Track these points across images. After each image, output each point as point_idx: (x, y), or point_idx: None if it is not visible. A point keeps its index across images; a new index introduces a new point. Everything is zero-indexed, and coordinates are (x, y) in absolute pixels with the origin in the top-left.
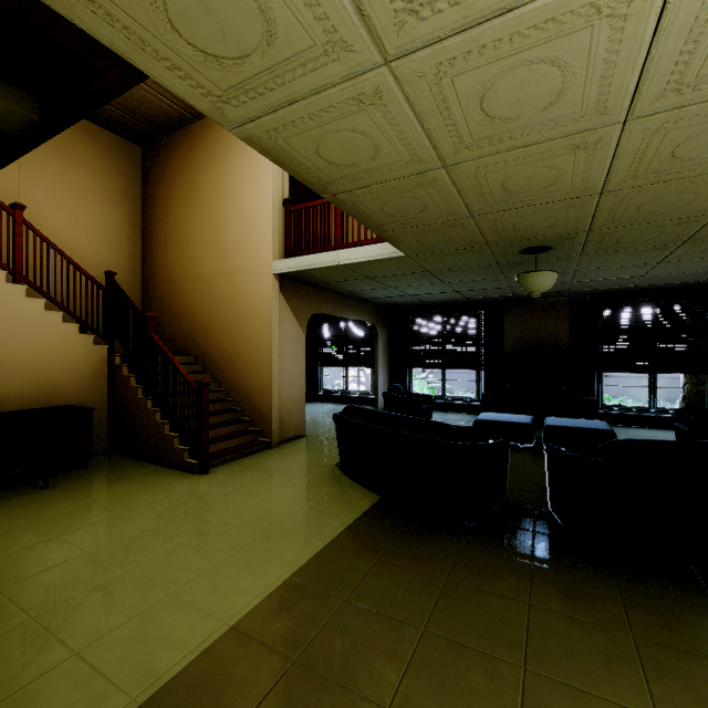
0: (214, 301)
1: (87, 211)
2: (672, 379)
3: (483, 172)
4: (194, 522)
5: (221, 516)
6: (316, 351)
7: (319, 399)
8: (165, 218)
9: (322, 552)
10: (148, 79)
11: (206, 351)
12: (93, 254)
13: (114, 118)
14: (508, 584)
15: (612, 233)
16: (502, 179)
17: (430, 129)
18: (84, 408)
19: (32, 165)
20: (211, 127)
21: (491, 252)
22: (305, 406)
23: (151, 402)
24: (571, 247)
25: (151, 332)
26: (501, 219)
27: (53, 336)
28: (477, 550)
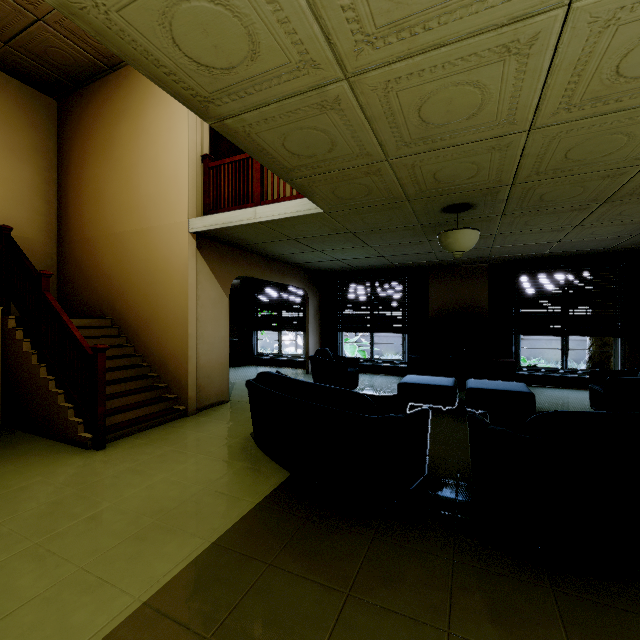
0: (129, 261)
1: None
2: (577, 342)
3: (395, 89)
4: (56, 517)
5: (95, 506)
6: (251, 315)
7: (253, 363)
8: (80, 175)
9: (201, 557)
10: (49, 17)
11: (122, 314)
12: None
13: (20, 65)
14: (423, 599)
15: (535, 189)
16: (418, 103)
17: (318, 3)
18: None
19: None
20: (127, 79)
21: (413, 210)
22: (239, 370)
23: (45, 369)
24: (493, 205)
25: (45, 292)
26: (420, 165)
27: None
28: (390, 545)
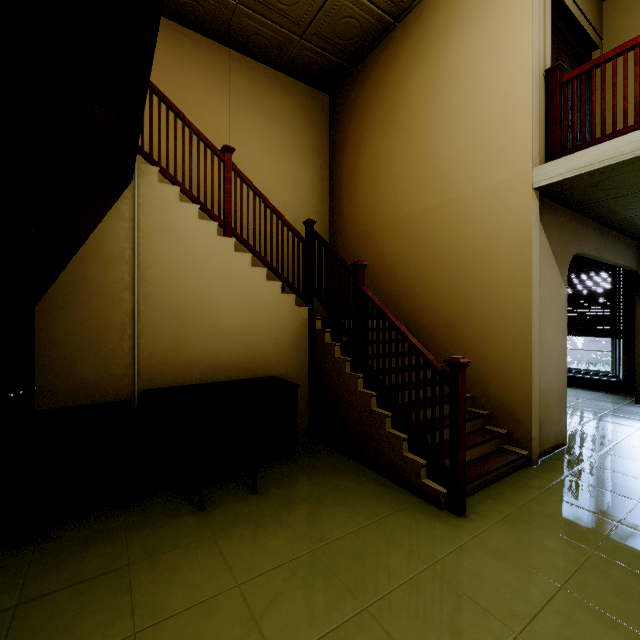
0: (421, 247)
1: (283, 169)
2: None
3: None
4: None
5: None
6: None
7: None
8: (355, 162)
9: None
10: None
11: (410, 313)
12: (288, 214)
13: (307, 61)
14: None
15: None
16: None
17: None
18: (289, 384)
19: (239, 127)
20: (418, 21)
21: None
22: None
23: (361, 380)
24: None
25: (361, 287)
26: None
27: (258, 296)
28: None
